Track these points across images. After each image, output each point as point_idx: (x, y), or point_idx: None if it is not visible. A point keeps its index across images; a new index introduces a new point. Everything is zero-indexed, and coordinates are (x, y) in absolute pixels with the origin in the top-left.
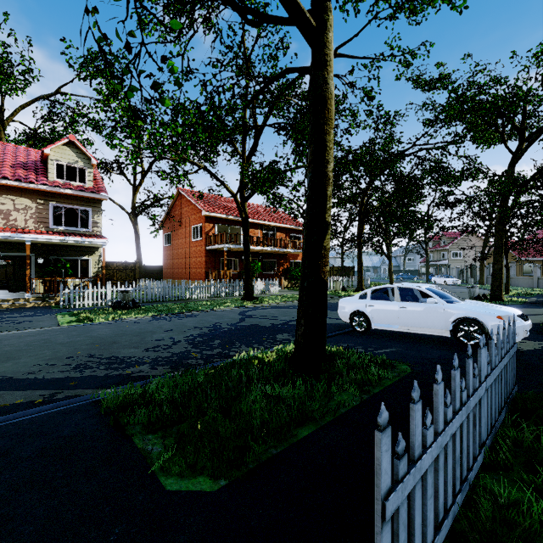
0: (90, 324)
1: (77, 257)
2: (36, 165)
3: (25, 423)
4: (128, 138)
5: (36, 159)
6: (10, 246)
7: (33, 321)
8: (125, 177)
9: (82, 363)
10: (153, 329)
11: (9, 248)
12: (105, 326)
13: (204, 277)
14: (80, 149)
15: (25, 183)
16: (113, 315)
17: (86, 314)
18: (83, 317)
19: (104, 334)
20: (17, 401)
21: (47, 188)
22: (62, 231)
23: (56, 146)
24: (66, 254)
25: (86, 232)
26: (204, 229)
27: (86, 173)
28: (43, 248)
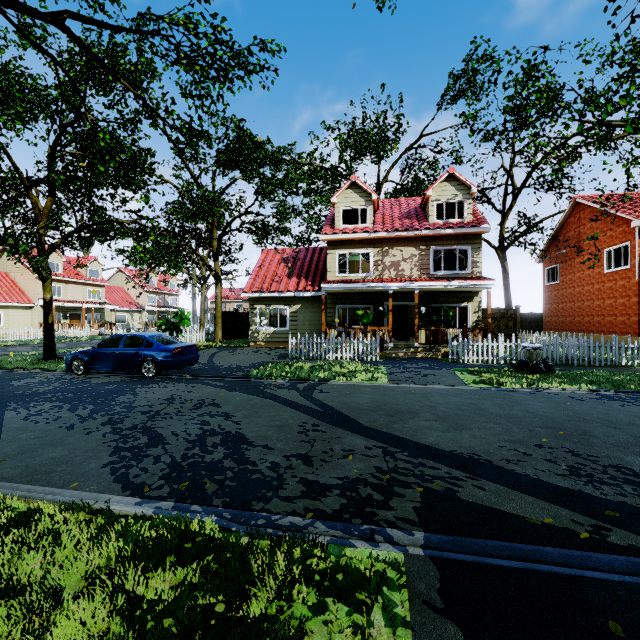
0: (503, 389)
1: (456, 304)
2: (416, 211)
3: (624, 598)
4: (594, 110)
5: (415, 207)
6: (399, 296)
7: (436, 376)
8: (491, 204)
9: (575, 465)
10: (629, 419)
11: (398, 297)
12: (530, 396)
13: (633, 329)
14: (458, 181)
15: (411, 232)
16: (524, 380)
17: (486, 373)
18: (486, 378)
19: (547, 412)
20: (544, 519)
21: (429, 232)
22: (441, 276)
23: (436, 185)
24: (445, 302)
25: (465, 274)
26: (633, 250)
27: (465, 206)
28: (425, 296)
